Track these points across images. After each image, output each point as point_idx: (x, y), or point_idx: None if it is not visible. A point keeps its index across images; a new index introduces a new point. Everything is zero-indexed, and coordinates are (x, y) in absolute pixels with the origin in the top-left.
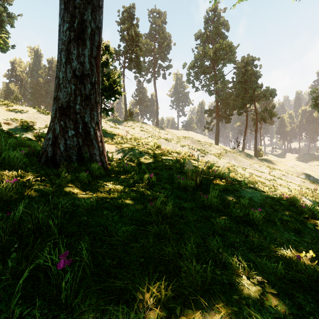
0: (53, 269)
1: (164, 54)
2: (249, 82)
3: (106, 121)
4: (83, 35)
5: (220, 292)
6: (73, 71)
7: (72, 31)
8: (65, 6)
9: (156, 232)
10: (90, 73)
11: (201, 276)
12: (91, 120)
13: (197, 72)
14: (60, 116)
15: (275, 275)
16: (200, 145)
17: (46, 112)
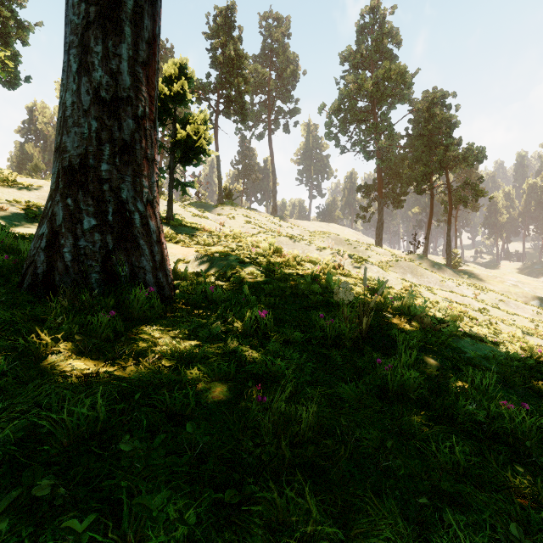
0: None
1: (287, 90)
2: (438, 136)
3: (185, 206)
4: (118, 12)
5: None
6: (93, 90)
7: (91, 4)
8: None
9: (276, 520)
10: (133, 95)
11: None
12: (137, 197)
13: (344, 119)
14: (66, 187)
15: None
16: (350, 247)
17: None
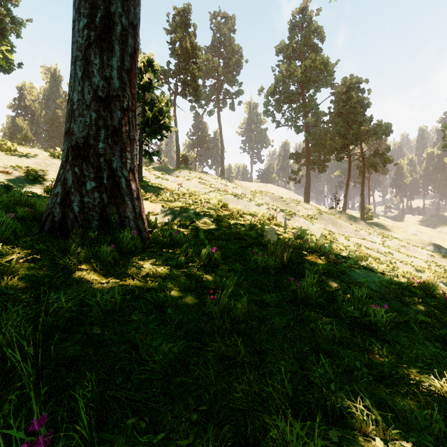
0: None
1: (232, 75)
2: (354, 114)
3: (150, 170)
4: (110, 35)
5: None
6: (93, 91)
7: (92, 30)
8: None
9: (221, 352)
10: (120, 93)
11: (303, 444)
12: (123, 166)
13: (279, 99)
14: (74, 159)
15: (431, 433)
16: (283, 203)
17: None
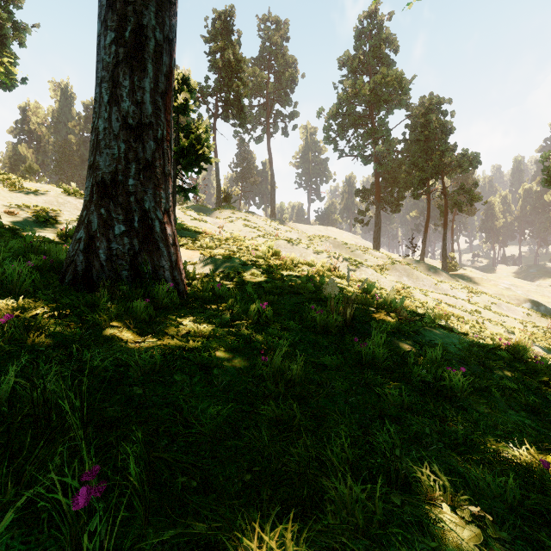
0: (65, 505)
1: (285, 93)
2: (434, 141)
3: (184, 210)
4: (142, 52)
5: (402, 543)
6: (122, 118)
7: (120, 46)
8: (109, 1)
9: (275, 416)
10: (154, 121)
11: (363, 507)
12: (156, 207)
13: (343, 123)
14: (100, 199)
15: (504, 502)
16: (348, 250)
17: (80, 193)
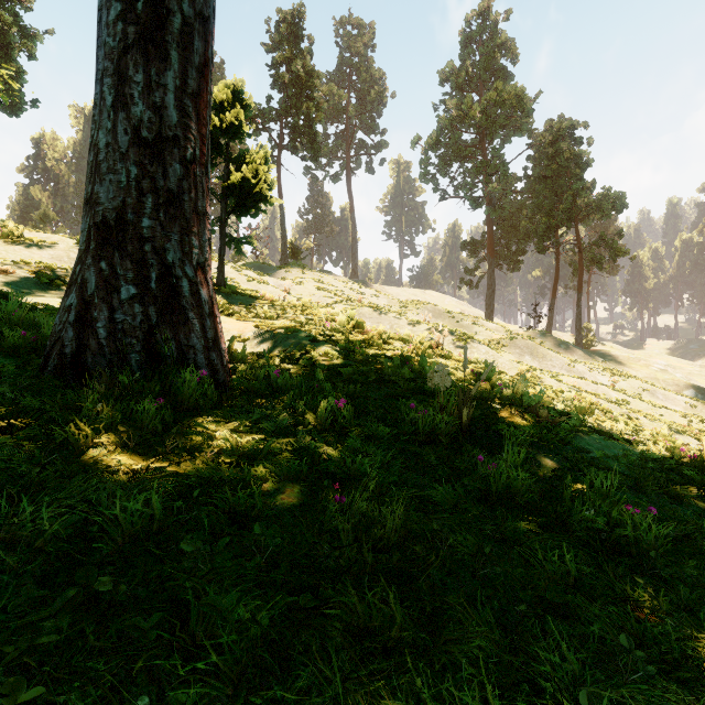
0: None
1: (371, 118)
2: (565, 178)
3: (239, 268)
4: (162, 33)
5: None
6: (133, 128)
7: (130, 23)
8: None
9: (356, 623)
10: (180, 134)
11: None
12: (185, 259)
13: (445, 156)
14: (100, 247)
15: None
16: (452, 321)
17: None
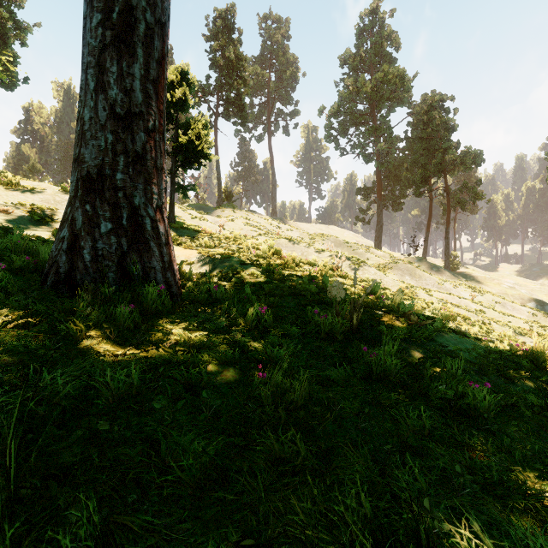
0: None
1: (286, 92)
2: (436, 139)
3: (185, 209)
4: (131, 35)
5: None
6: (109, 106)
7: (107, 28)
8: None
9: (274, 454)
10: (144, 110)
11: None
12: (147, 203)
13: (344, 121)
14: (85, 194)
15: None
16: (349, 249)
17: None
